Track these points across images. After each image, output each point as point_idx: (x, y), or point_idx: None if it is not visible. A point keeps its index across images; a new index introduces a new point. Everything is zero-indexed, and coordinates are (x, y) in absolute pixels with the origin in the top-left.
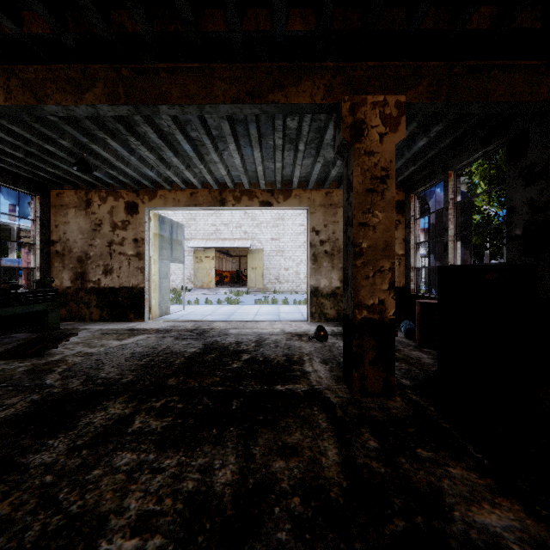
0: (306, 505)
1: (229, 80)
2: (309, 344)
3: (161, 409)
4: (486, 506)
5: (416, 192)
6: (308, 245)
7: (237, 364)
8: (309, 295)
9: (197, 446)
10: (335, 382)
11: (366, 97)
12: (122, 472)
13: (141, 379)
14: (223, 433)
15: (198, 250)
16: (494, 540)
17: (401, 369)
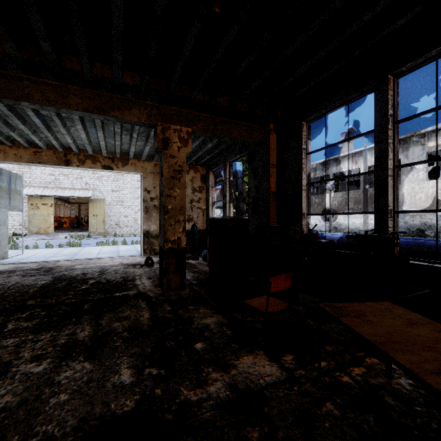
0: (130, 333)
1: (81, 97)
2: (141, 269)
3: (28, 317)
4: (208, 318)
5: (212, 170)
6: (142, 200)
7: (85, 286)
8: (143, 236)
9: (63, 327)
10: (154, 287)
11: (170, 125)
12: (11, 346)
13: (0, 305)
14: (80, 319)
15: (33, 197)
16: (206, 326)
17: (194, 277)
